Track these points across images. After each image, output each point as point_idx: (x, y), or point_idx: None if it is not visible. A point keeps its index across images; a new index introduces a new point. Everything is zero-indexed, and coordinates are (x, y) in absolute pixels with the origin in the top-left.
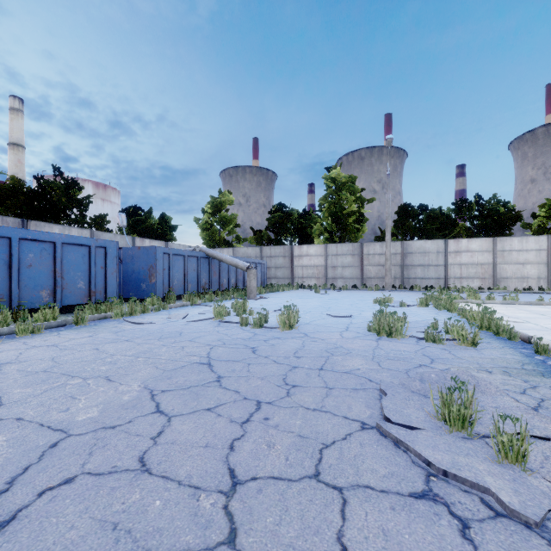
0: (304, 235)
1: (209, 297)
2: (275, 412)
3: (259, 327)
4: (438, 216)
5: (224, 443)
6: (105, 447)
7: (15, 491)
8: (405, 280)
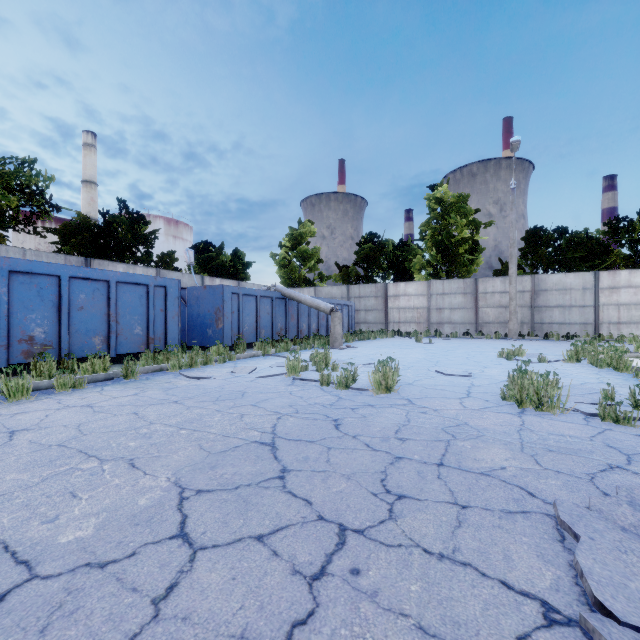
0: (400, 270)
1: (285, 346)
2: (370, 557)
3: (345, 388)
4: (584, 241)
5: (275, 633)
6: (72, 615)
7: None
8: (536, 325)
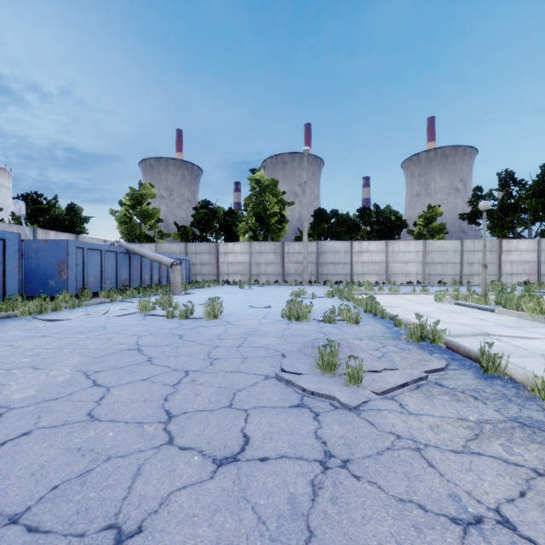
0: (230, 233)
1: (131, 293)
2: (200, 376)
3: (185, 318)
4: (346, 221)
5: (159, 398)
6: (52, 411)
7: None
8: (319, 276)
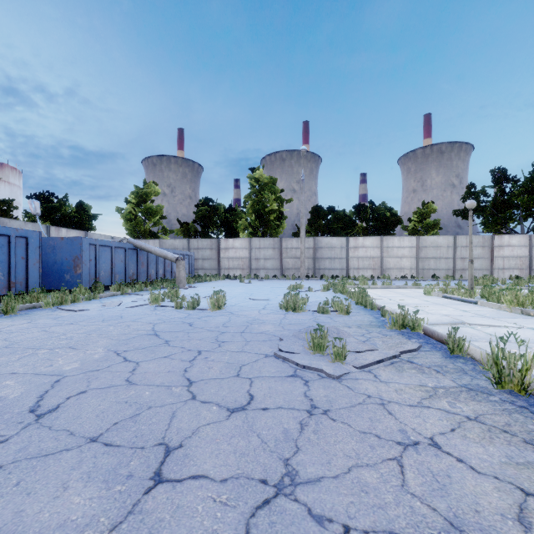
0: (230, 229)
1: (139, 287)
2: (211, 355)
3: (192, 309)
4: (342, 217)
5: (180, 369)
6: (98, 378)
7: (49, 399)
8: (316, 270)
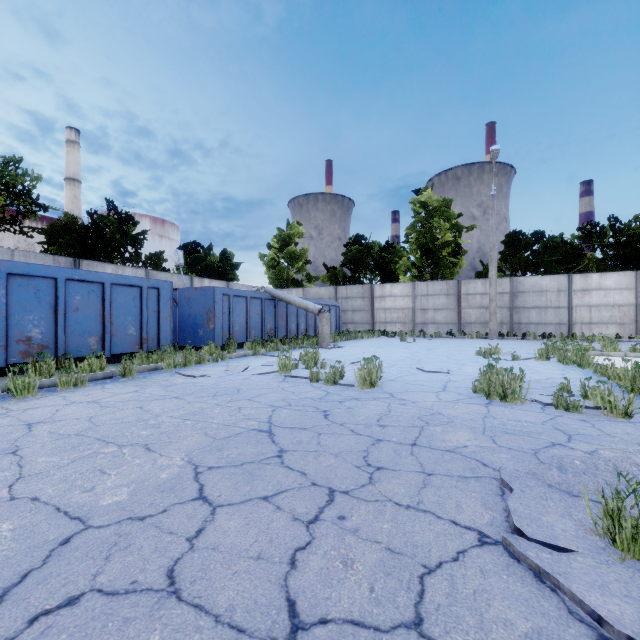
0: (387, 272)
1: (275, 345)
2: (353, 508)
3: (333, 384)
4: (559, 245)
5: (282, 555)
6: (127, 549)
7: (3, 612)
8: (514, 325)
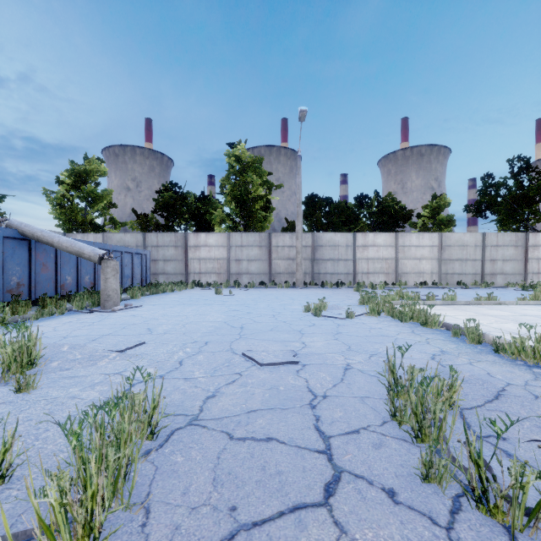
0: (202, 222)
1: None
2: None
3: None
4: (344, 209)
5: None
6: None
7: None
8: (315, 275)
